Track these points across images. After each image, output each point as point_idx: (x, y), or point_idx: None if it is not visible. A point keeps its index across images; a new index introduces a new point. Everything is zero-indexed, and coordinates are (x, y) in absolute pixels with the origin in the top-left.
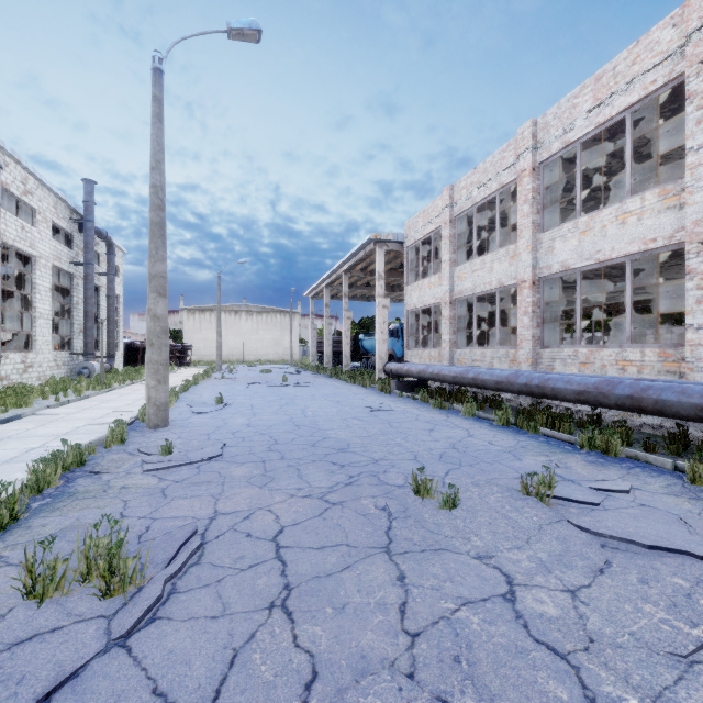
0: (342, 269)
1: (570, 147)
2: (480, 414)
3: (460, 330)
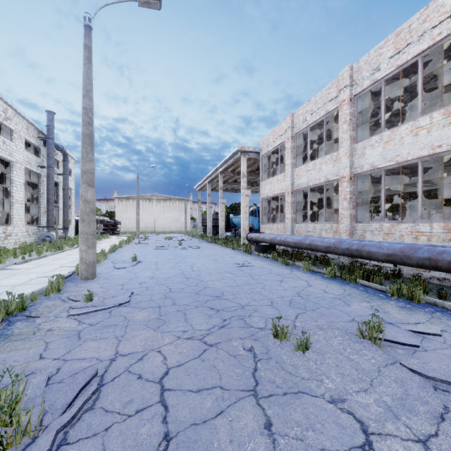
0: (218, 171)
1: (377, 83)
2: (314, 269)
3: (298, 211)
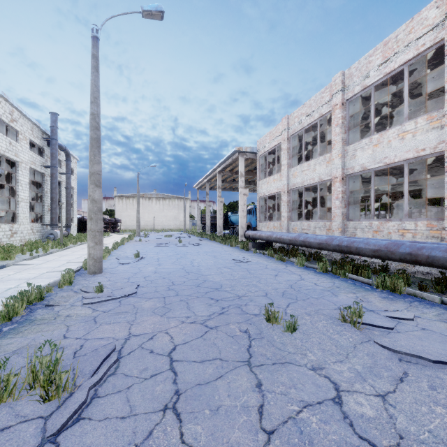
0: (217, 170)
1: (367, 89)
2: (308, 264)
3: (294, 209)
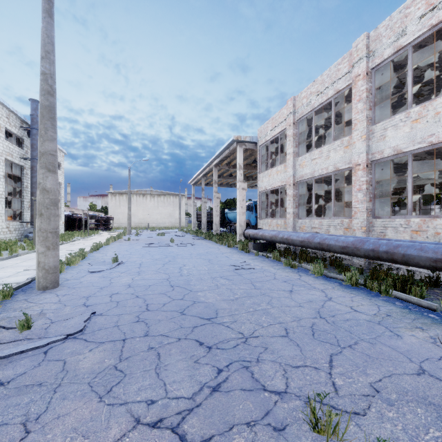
0: (213, 164)
1: (401, 51)
2: (328, 274)
3: (301, 205)
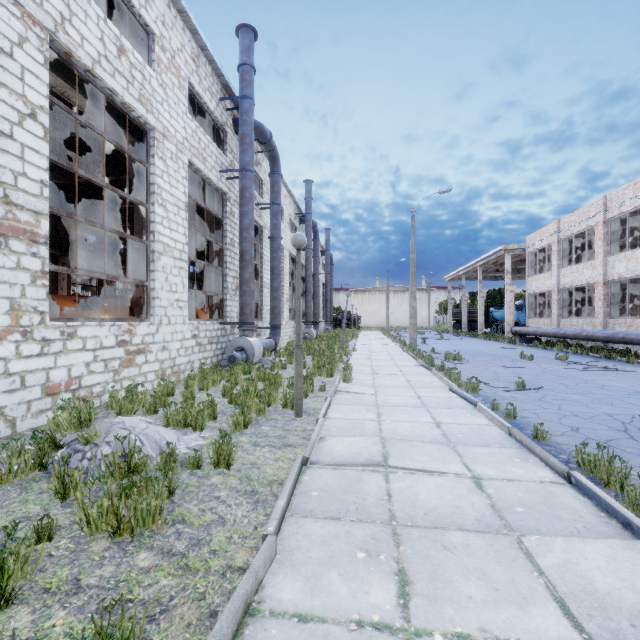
0: (477, 264)
1: (623, 214)
2: (564, 350)
3: (565, 307)
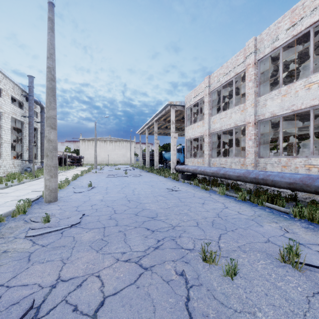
0: (154, 120)
1: (276, 50)
2: (228, 193)
3: (213, 148)
